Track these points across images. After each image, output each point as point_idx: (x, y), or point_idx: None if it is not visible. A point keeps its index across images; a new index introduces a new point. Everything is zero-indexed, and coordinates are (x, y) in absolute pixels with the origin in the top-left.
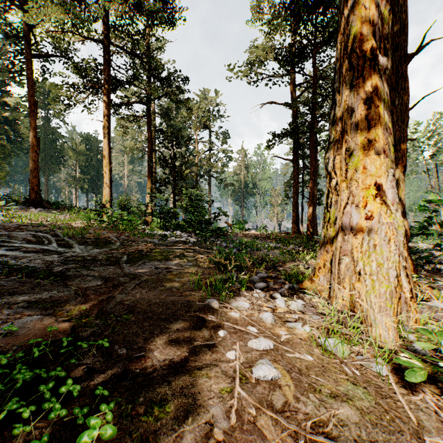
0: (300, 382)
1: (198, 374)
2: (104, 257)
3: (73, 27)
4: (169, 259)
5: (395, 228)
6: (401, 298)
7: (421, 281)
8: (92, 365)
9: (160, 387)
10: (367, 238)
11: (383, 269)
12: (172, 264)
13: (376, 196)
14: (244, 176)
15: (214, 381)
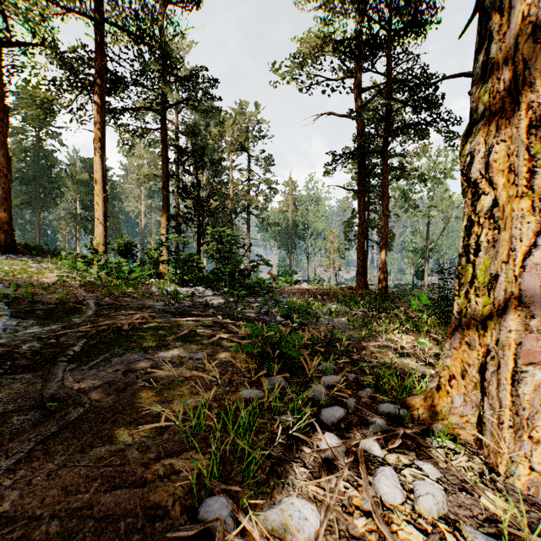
0: None
1: None
2: (36, 347)
3: None
4: (165, 344)
5: None
6: None
7: None
8: None
9: None
10: None
11: None
12: (164, 357)
13: None
14: (292, 214)
15: None
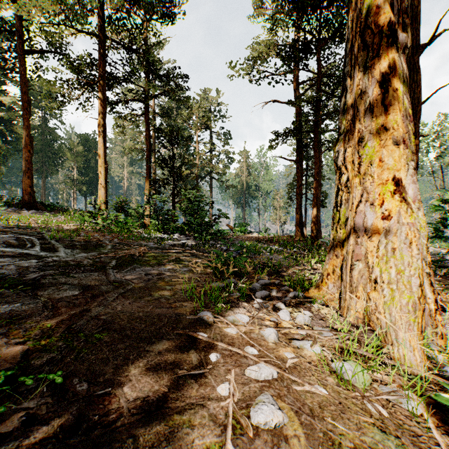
0: (313, 429)
1: (177, 420)
2: (90, 262)
3: (65, 19)
4: (163, 264)
5: (417, 229)
6: (425, 310)
7: (437, 287)
8: (35, 410)
9: (122, 447)
10: (385, 241)
11: (404, 277)
12: (165, 269)
13: (395, 192)
14: (246, 178)
15: (198, 432)
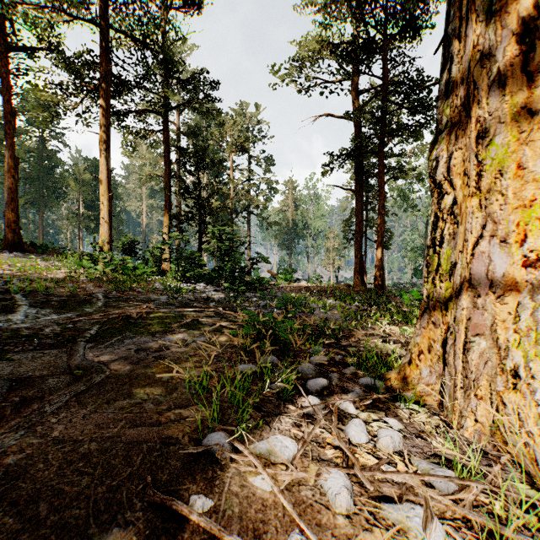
0: None
1: None
2: (57, 330)
3: None
4: (171, 330)
5: None
6: None
7: None
8: None
9: None
10: (530, 304)
11: None
12: (170, 340)
13: None
14: (293, 214)
15: None
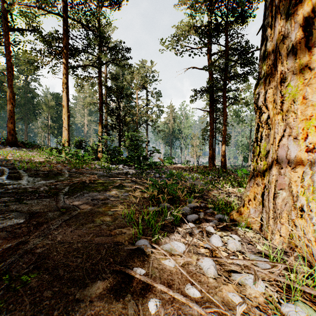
0: None
1: None
2: (46, 189)
3: (36, 2)
4: (108, 189)
5: None
6: None
7: None
8: None
9: None
10: (309, 172)
11: None
12: (109, 194)
13: None
14: (172, 125)
15: None
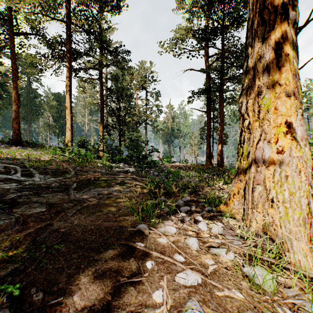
0: None
1: None
2: (57, 185)
3: (42, 9)
4: (111, 186)
5: (304, 161)
6: (311, 223)
7: None
8: None
9: None
10: (279, 170)
11: (295, 198)
12: (112, 190)
13: (287, 133)
14: (171, 124)
15: None
